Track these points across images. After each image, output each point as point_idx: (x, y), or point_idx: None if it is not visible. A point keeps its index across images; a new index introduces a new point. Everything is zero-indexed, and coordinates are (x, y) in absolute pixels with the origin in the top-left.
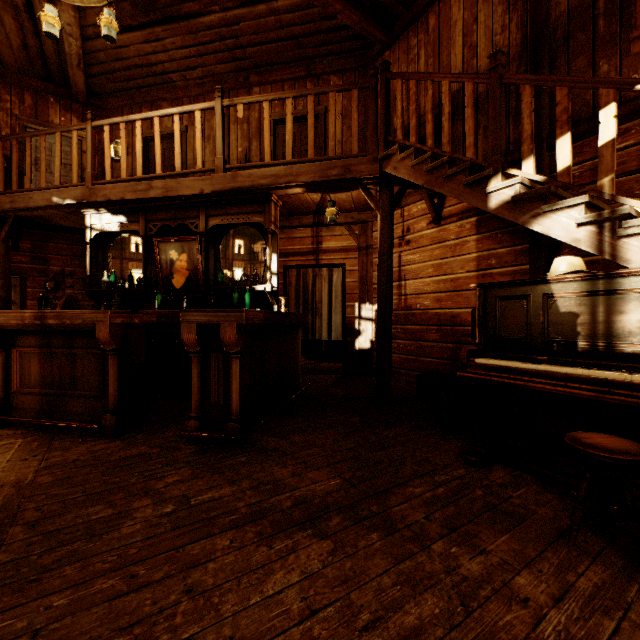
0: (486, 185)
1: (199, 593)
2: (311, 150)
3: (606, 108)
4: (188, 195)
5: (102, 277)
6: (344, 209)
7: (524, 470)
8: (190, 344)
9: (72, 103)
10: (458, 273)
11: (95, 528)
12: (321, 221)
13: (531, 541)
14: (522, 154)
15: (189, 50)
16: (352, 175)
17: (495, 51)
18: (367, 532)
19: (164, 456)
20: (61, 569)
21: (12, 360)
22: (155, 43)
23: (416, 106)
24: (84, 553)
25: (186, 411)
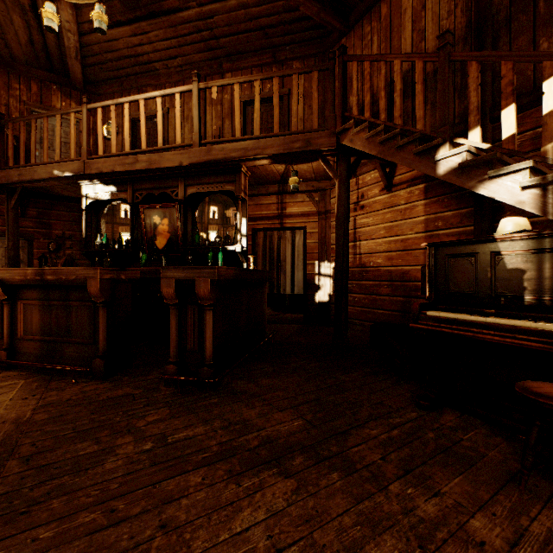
0: (435, 154)
1: (172, 529)
2: (276, 126)
3: (550, 79)
4: (169, 167)
5: (96, 239)
6: (305, 178)
7: (472, 414)
8: (169, 297)
9: (71, 90)
10: (408, 234)
11: (82, 463)
12: (285, 189)
13: (483, 484)
14: (469, 124)
15: (170, 42)
16: (313, 147)
17: (443, 31)
18: (328, 472)
19: (146, 397)
20: (49, 502)
21: (17, 311)
22: (141, 36)
23: (370, 84)
24: (70, 487)
25: (167, 356)
